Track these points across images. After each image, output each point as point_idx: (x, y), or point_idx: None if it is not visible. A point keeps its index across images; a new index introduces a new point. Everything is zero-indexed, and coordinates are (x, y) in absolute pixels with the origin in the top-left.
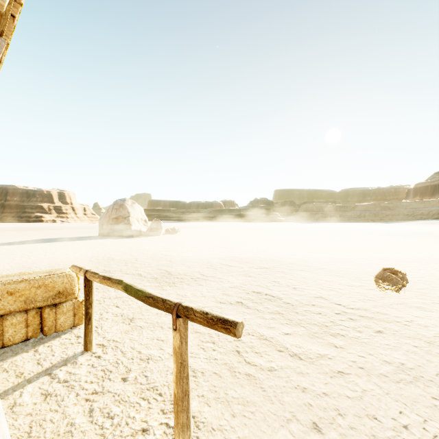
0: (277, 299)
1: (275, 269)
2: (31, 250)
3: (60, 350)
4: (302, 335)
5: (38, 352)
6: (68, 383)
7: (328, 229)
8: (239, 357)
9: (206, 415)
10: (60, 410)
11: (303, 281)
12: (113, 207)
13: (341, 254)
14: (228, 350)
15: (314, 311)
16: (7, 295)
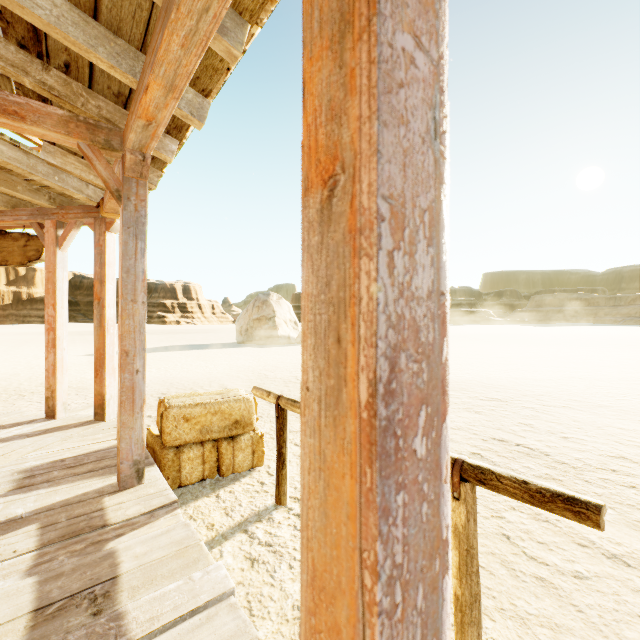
0: (540, 454)
1: (516, 404)
2: (165, 360)
3: (245, 499)
4: (614, 522)
5: (221, 498)
6: (272, 548)
7: (588, 337)
8: (512, 545)
9: (492, 634)
10: (276, 585)
11: (576, 427)
12: (254, 304)
13: (631, 383)
14: (489, 532)
15: (620, 482)
16: (183, 422)
